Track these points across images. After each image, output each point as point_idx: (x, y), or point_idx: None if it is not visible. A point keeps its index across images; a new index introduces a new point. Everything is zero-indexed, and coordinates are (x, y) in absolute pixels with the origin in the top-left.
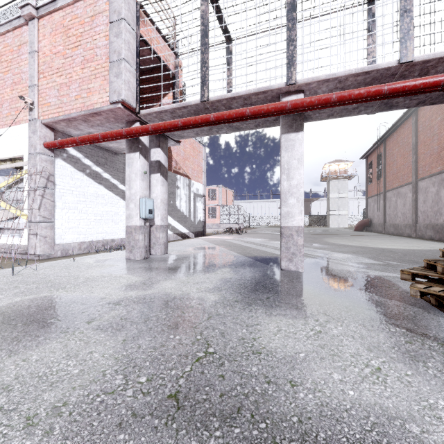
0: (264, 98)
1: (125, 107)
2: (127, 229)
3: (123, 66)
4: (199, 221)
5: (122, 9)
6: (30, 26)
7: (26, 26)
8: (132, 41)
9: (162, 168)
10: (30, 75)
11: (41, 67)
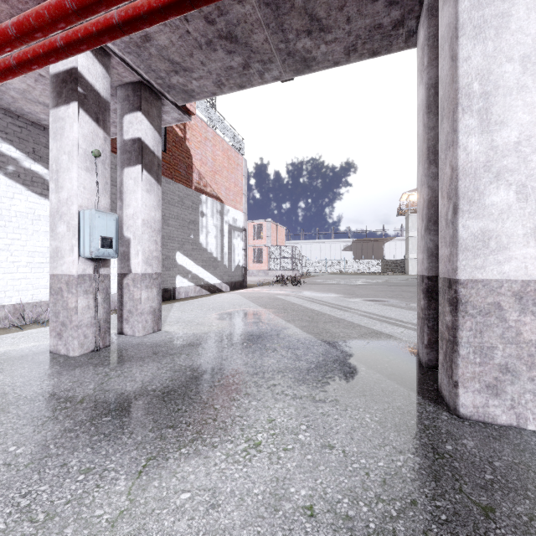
0: None
1: None
2: (52, 283)
3: None
4: (237, 267)
5: None
6: None
7: None
8: None
9: (148, 155)
10: None
11: None
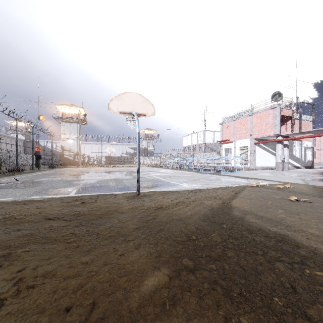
0: (320, 130)
1: (277, 134)
2: (276, 163)
3: (277, 126)
4: (308, 161)
5: (276, 114)
6: (250, 117)
7: (248, 116)
8: (279, 119)
9: (287, 145)
10: (250, 128)
11: (253, 126)
